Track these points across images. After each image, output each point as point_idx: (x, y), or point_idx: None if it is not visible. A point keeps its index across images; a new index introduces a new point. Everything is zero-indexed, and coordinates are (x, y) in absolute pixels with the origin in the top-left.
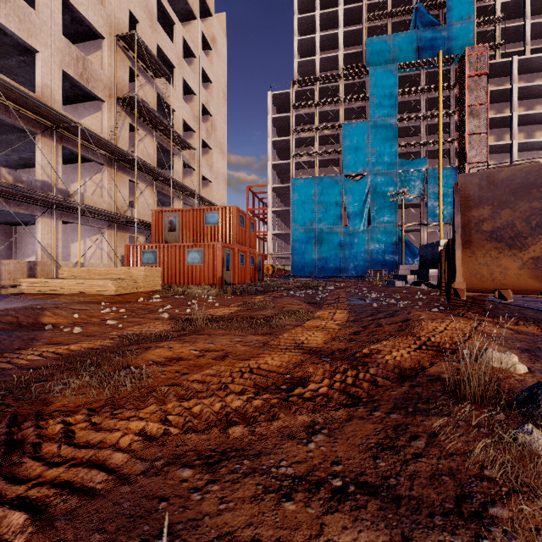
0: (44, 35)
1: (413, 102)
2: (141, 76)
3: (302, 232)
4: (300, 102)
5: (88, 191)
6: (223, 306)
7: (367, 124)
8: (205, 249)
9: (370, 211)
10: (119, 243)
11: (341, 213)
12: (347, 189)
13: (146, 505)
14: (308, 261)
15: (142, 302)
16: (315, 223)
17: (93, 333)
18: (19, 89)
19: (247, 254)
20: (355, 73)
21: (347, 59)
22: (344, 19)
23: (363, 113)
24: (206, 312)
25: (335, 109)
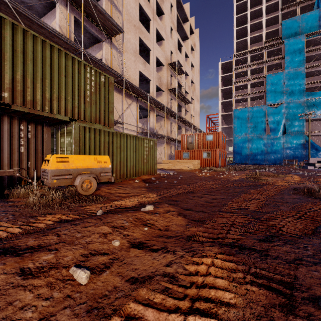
0: (152, 73)
1: (316, 56)
2: (173, 76)
3: (240, 139)
4: (238, 66)
5: (156, 128)
6: (243, 173)
7: (283, 74)
8: (211, 152)
9: (285, 125)
10: (168, 149)
11: (265, 127)
12: (269, 113)
13: (297, 186)
14: (244, 155)
15: (205, 172)
16: (248, 134)
17: (227, 177)
18: (155, 98)
19: (223, 153)
20: (274, 44)
21: (268, 35)
22: (265, 11)
23: (279, 66)
24: (243, 174)
25: (261, 67)
